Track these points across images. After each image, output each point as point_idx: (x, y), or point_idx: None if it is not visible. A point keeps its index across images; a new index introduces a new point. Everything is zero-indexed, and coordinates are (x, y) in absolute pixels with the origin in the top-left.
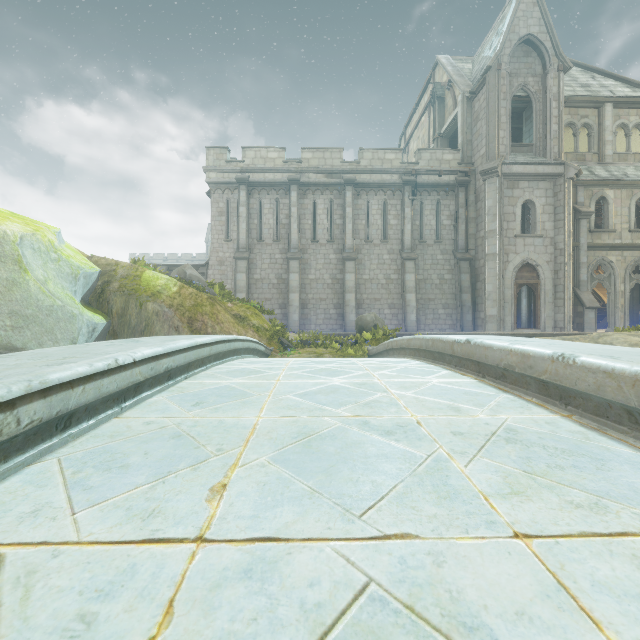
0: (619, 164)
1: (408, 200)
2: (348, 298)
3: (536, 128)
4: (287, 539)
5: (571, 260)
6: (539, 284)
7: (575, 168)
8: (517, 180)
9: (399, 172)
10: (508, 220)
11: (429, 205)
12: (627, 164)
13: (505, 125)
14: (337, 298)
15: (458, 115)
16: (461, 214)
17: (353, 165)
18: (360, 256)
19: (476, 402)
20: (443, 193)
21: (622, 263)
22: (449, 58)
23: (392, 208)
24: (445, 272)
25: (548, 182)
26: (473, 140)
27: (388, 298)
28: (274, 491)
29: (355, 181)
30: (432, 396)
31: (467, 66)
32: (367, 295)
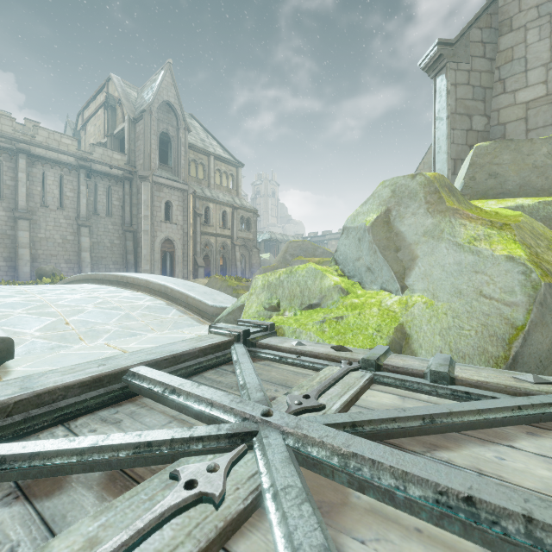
0: (217, 190)
1: (84, 180)
2: (22, 253)
3: (174, 158)
4: (46, 292)
5: (191, 239)
6: (175, 252)
7: (193, 189)
8: (162, 187)
9: (75, 156)
10: (157, 210)
11: (102, 187)
12: (220, 191)
13: (155, 151)
14: (8, 252)
15: (125, 129)
16: (127, 199)
17: (27, 137)
18: (35, 217)
19: (90, 286)
20: (114, 181)
21: (217, 243)
22: (120, 80)
23: (69, 183)
24: (115, 238)
25: (180, 192)
26: (136, 151)
27: (65, 255)
28: (39, 291)
29: (30, 151)
30: (78, 286)
31: (134, 94)
32: (43, 251)
